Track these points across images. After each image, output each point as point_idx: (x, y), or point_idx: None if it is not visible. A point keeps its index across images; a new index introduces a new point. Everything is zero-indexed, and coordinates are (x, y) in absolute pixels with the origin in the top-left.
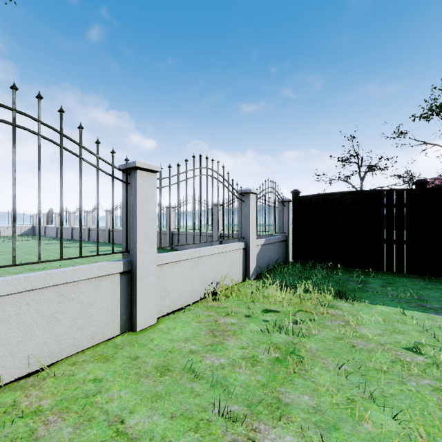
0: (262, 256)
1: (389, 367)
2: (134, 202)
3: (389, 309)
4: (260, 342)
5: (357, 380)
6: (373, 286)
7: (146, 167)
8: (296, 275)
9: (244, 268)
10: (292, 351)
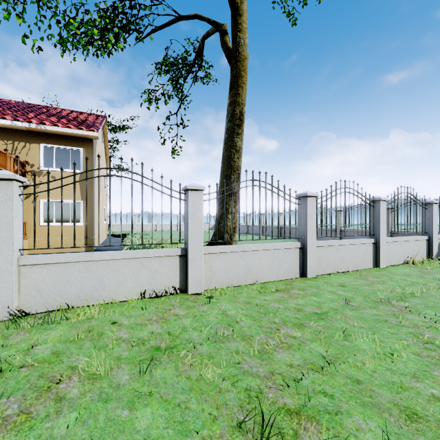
0: None
1: None
2: (378, 214)
3: None
4: None
5: None
6: None
7: (383, 199)
8: None
9: (427, 252)
10: None
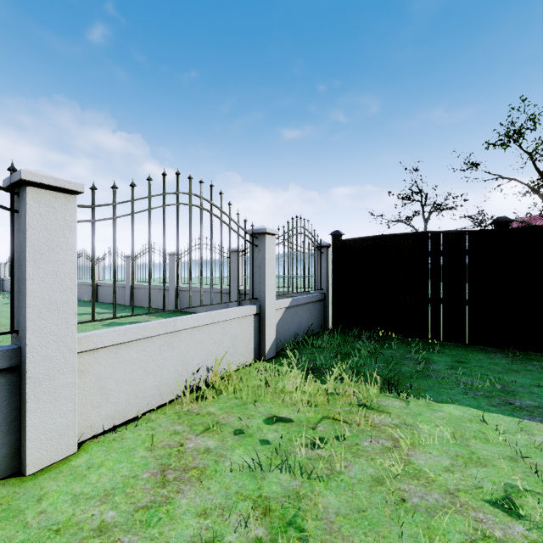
0: (287, 323)
1: None
2: (23, 244)
3: (462, 411)
4: (240, 495)
5: None
6: (439, 367)
7: (47, 182)
8: (333, 351)
9: (256, 342)
10: (291, 520)
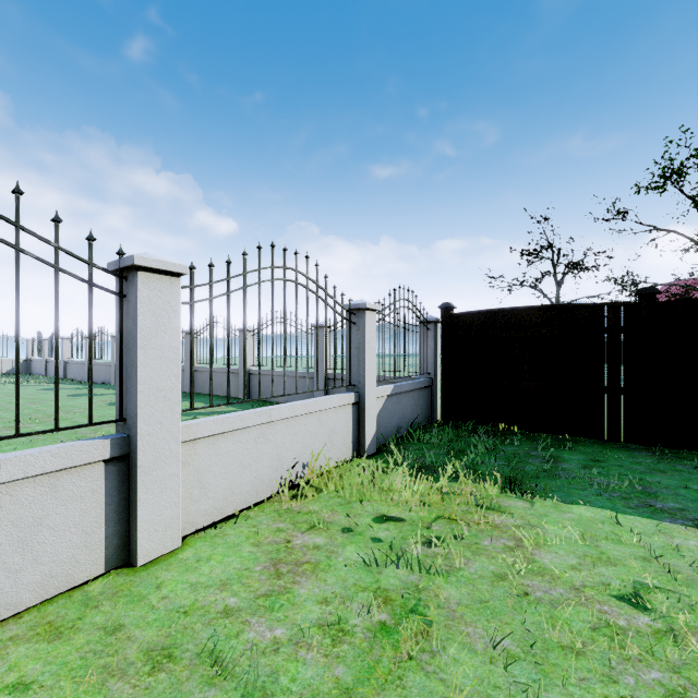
0: (389, 414)
1: (587, 640)
2: (133, 330)
3: (594, 513)
4: (359, 587)
5: (525, 675)
6: (570, 466)
7: (155, 266)
8: (444, 447)
9: (355, 436)
10: (413, 608)
